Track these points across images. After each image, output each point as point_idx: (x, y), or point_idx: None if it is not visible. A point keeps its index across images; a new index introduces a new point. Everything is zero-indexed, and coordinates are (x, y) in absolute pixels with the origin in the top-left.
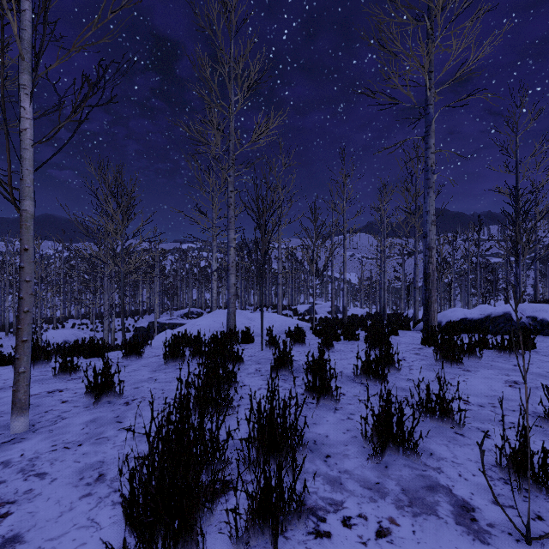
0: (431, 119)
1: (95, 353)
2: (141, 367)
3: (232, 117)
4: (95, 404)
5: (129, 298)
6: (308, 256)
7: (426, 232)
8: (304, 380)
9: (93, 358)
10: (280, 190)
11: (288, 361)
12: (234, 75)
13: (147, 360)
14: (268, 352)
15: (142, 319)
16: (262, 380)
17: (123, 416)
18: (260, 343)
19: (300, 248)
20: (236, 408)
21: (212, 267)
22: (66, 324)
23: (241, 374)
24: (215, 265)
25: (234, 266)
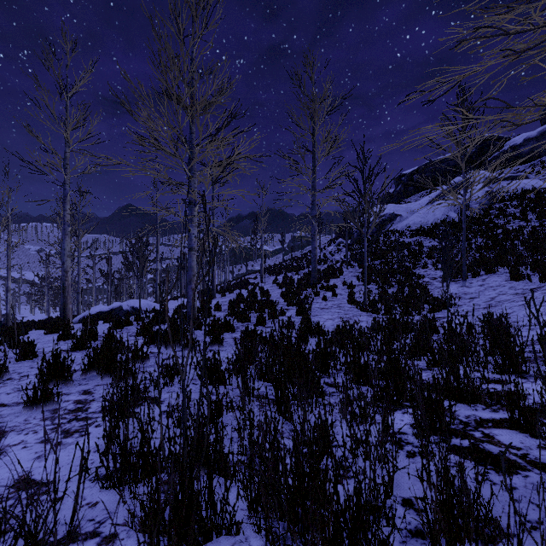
0: (68, 193)
1: None
2: None
3: None
4: None
5: None
6: None
7: (64, 262)
8: None
9: None
10: None
11: None
12: None
13: None
14: None
15: None
16: None
17: None
18: None
19: None
20: None
21: None
22: None
23: None
24: None
25: None
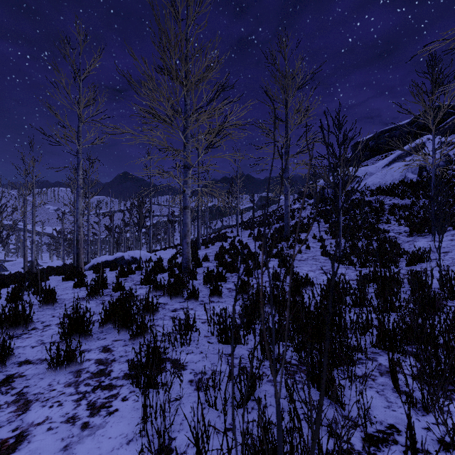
0: (80, 161)
1: None
2: None
3: None
4: None
5: None
6: None
7: (78, 219)
8: None
9: None
10: None
11: None
12: None
13: None
14: None
15: None
16: None
17: None
18: None
19: None
20: None
21: None
22: None
23: None
24: None
25: None
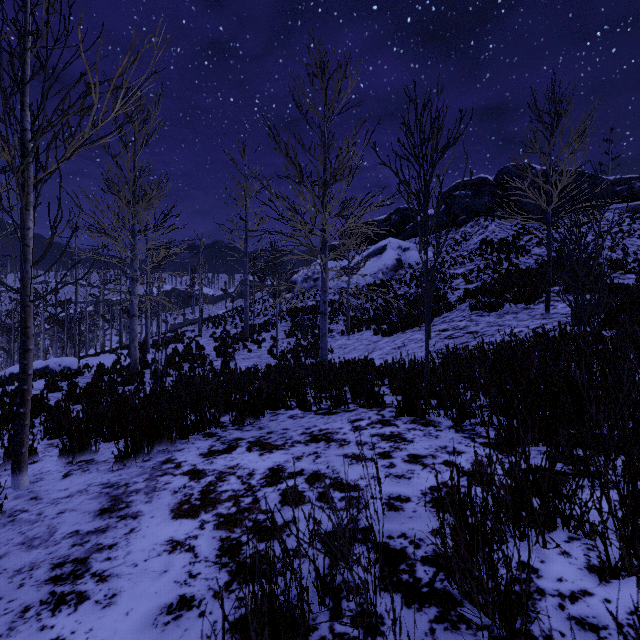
0: None
1: None
2: None
3: None
4: None
5: None
6: None
7: None
8: None
9: None
10: None
11: None
12: None
13: None
14: None
15: None
16: None
17: None
18: None
19: None
20: None
21: None
22: None
23: None
24: None
25: None
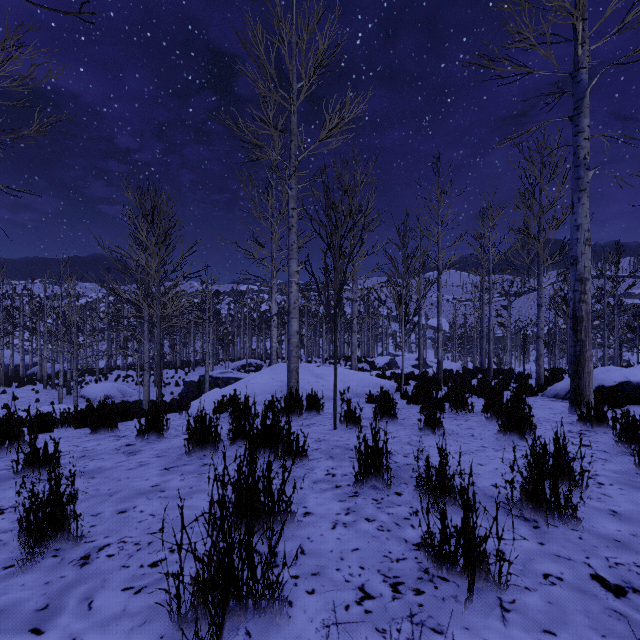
0: (585, 89)
1: (106, 427)
2: (154, 458)
3: (293, 110)
4: (22, 563)
5: (179, 346)
6: (395, 295)
7: (576, 257)
8: (413, 503)
9: (101, 434)
10: (355, 215)
11: (382, 465)
12: (296, 50)
13: (169, 443)
14: (345, 432)
15: (194, 371)
16: (339, 500)
17: (55, 607)
18: (331, 414)
19: (385, 284)
20: (288, 590)
21: (271, 310)
22: (110, 376)
23: (302, 482)
24: (275, 308)
25: (297, 308)
